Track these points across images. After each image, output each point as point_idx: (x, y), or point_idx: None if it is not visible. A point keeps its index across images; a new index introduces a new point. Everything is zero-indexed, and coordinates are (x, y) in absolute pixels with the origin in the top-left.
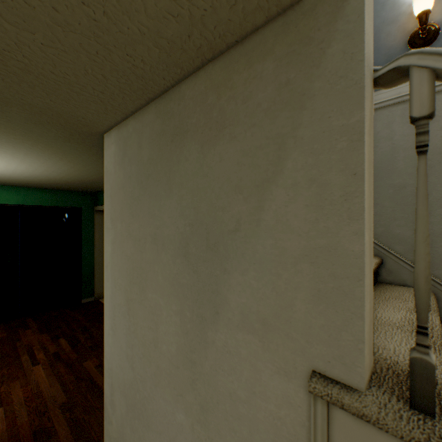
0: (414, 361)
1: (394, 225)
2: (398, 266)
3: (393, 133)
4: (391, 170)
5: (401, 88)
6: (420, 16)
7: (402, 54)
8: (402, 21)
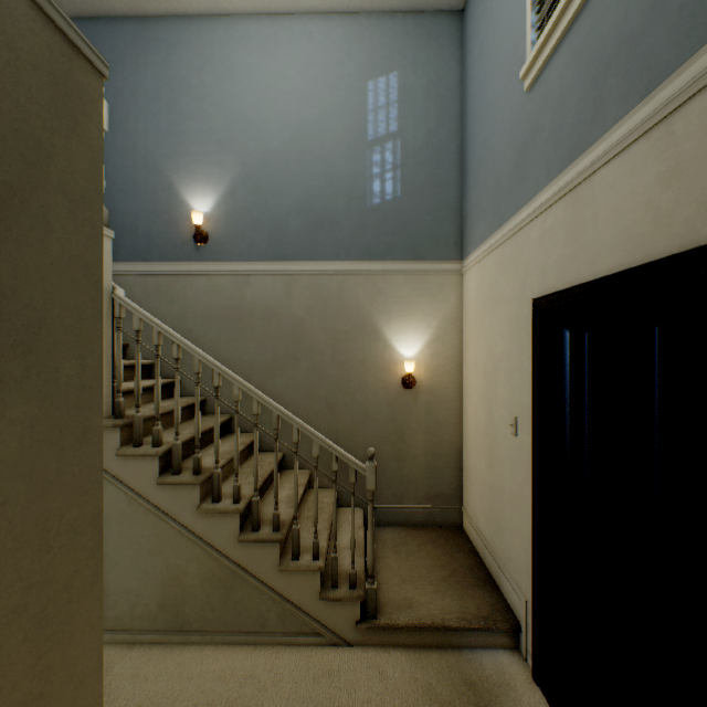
0: (116, 402)
1: (188, 356)
2: (190, 384)
3: (187, 294)
4: (186, 319)
5: (192, 265)
6: (196, 227)
7: (192, 243)
8: (192, 222)
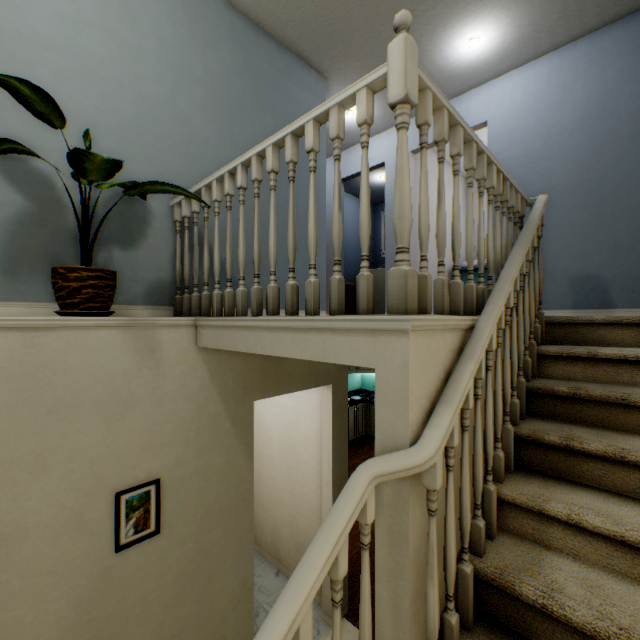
0: None
1: None
2: None
3: None
4: None
5: None
6: None
7: None
8: None
